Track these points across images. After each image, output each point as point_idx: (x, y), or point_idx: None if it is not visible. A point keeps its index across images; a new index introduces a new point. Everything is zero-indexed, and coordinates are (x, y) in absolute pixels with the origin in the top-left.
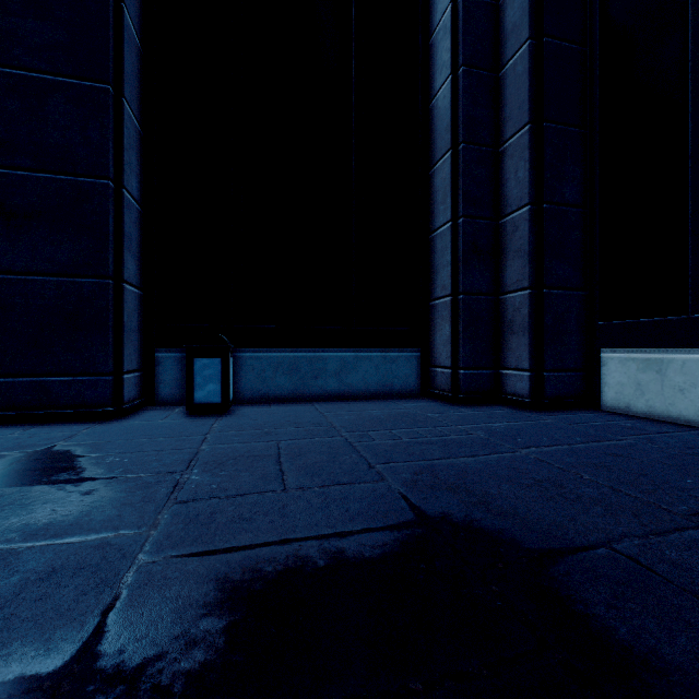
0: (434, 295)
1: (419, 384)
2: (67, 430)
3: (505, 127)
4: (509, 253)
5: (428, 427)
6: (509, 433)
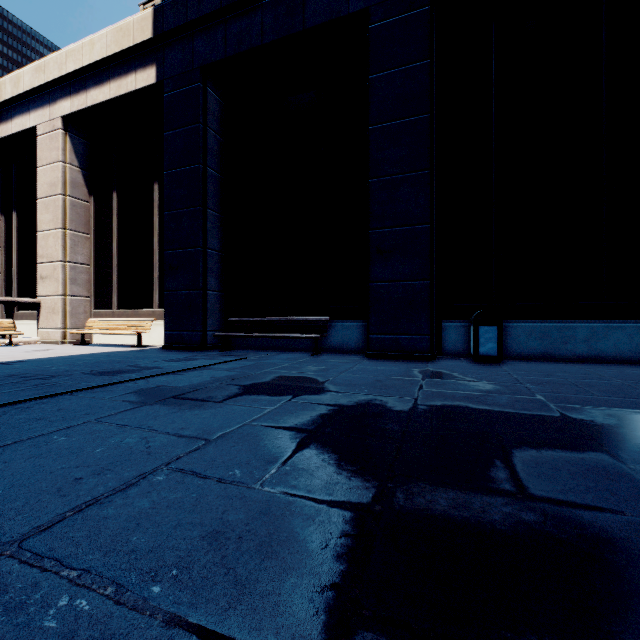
0: None
1: None
2: (419, 363)
3: None
4: None
5: None
6: None
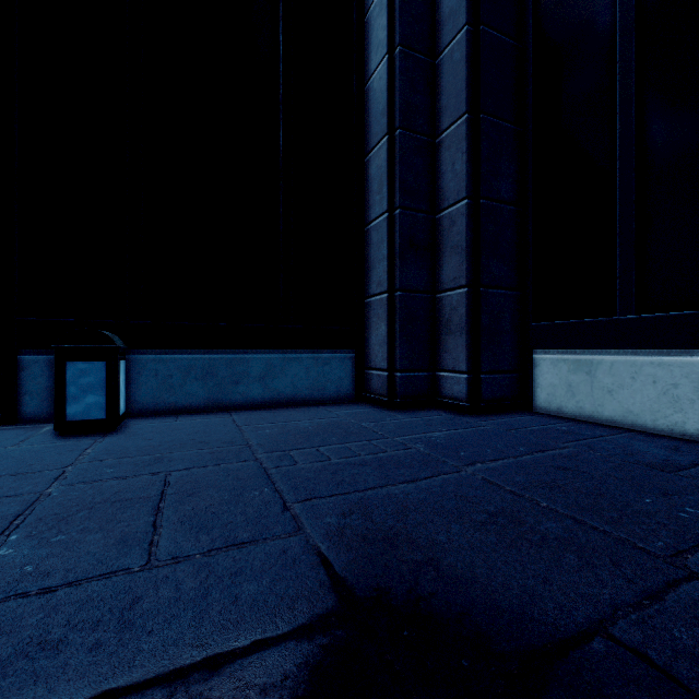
0: (369, 292)
1: (354, 388)
2: None
3: (442, 116)
4: (446, 250)
5: (362, 441)
6: (450, 444)
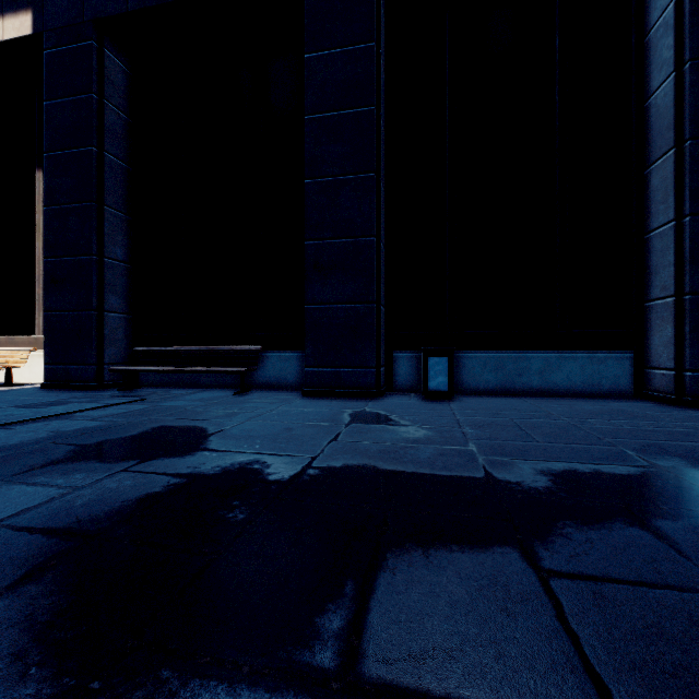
0: (650, 296)
1: (632, 386)
2: (359, 402)
3: None
4: None
5: (649, 421)
6: None
